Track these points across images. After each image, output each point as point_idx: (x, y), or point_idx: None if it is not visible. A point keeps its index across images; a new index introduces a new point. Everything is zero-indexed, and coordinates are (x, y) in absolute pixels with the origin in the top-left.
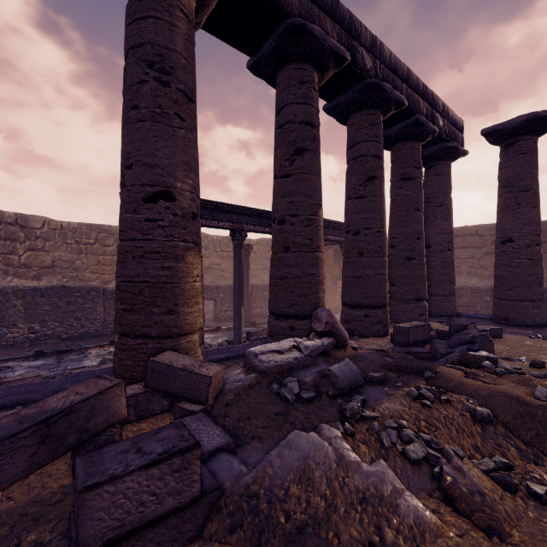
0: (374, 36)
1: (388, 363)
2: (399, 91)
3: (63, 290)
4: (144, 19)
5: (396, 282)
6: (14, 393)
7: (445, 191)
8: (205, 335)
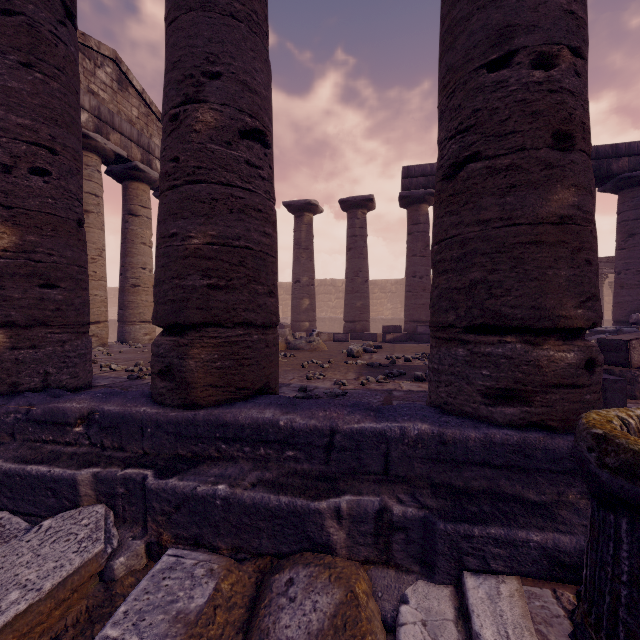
0: None
1: None
2: None
3: None
4: None
5: None
6: None
7: None
8: None
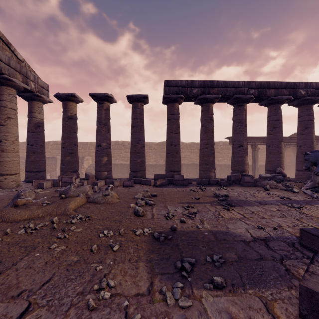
0: (306, 82)
1: (295, 179)
2: None
3: (194, 164)
4: (237, 115)
5: None
6: (216, 178)
7: None
8: None
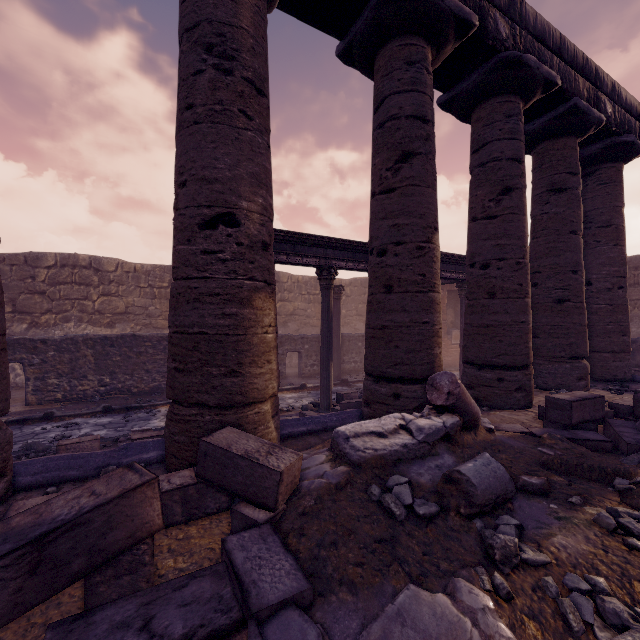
0: None
1: (548, 459)
2: (548, 67)
3: (133, 339)
4: None
5: (540, 333)
6: (51, 468)
7: (614, 206)
8: (287, 394)
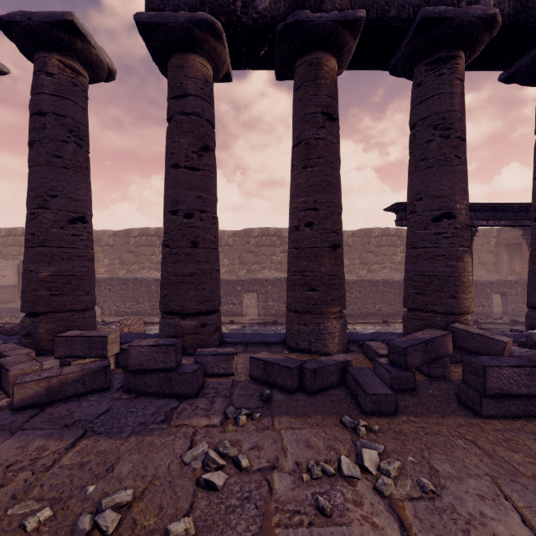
0: None
1: None
2: None
3: None
4: (430, 98)
5: None
6: (350, 336)
7: None
8: None
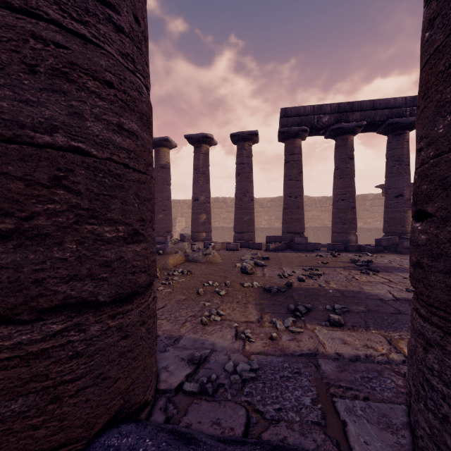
0: None
1: None
2: None
3: (326, 228)
4: (394, 149)
5: None
6: None
7: None
8: None
